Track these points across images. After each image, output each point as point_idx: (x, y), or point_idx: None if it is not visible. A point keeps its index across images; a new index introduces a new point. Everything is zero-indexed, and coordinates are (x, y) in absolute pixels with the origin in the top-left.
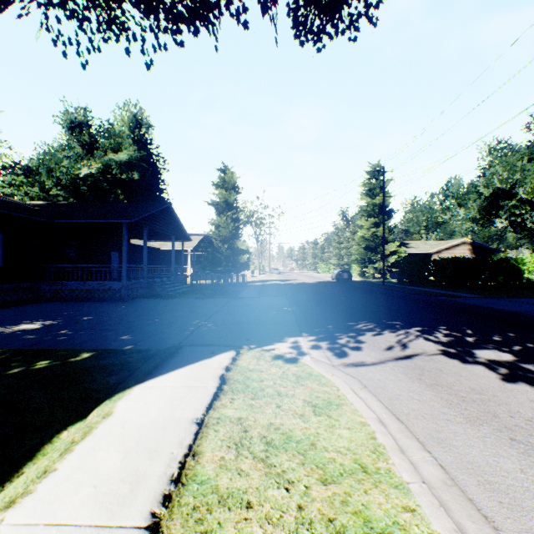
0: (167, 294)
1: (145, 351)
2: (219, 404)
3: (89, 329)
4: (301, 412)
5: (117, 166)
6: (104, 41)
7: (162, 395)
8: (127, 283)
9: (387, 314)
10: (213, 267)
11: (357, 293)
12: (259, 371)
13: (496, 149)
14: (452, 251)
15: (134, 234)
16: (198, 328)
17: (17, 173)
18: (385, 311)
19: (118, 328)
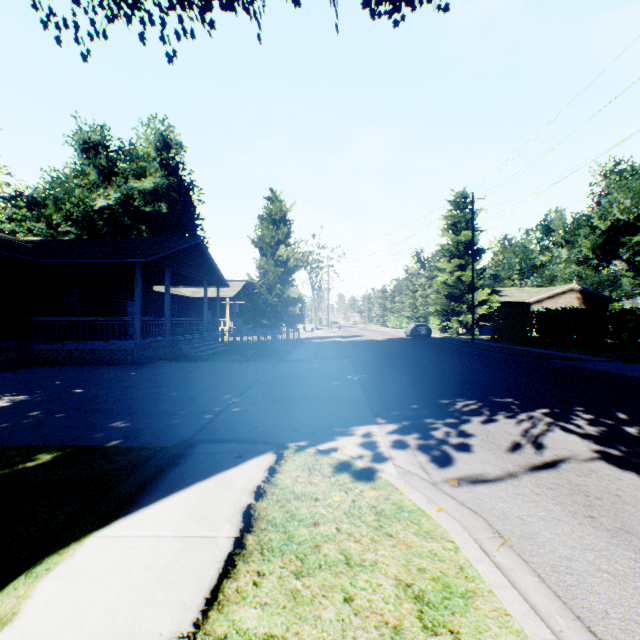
0: (196, 356)
1: (138, 451)
2: (231, 590)
3: (72, 410)
4: (395, 620)
5: (140, 196)
6: (109, 20)
7: (129, 560)
8: (141, 341)
9: (491, 385)
10: (257, 320)
11: (442, 354)
12: (312, 499)
13: (613, 172)
14: (556, 300)
15: (156, 278)
16: (226, 408)
17: (19, 206)
18: (487, 381)
19: (114, 407)
